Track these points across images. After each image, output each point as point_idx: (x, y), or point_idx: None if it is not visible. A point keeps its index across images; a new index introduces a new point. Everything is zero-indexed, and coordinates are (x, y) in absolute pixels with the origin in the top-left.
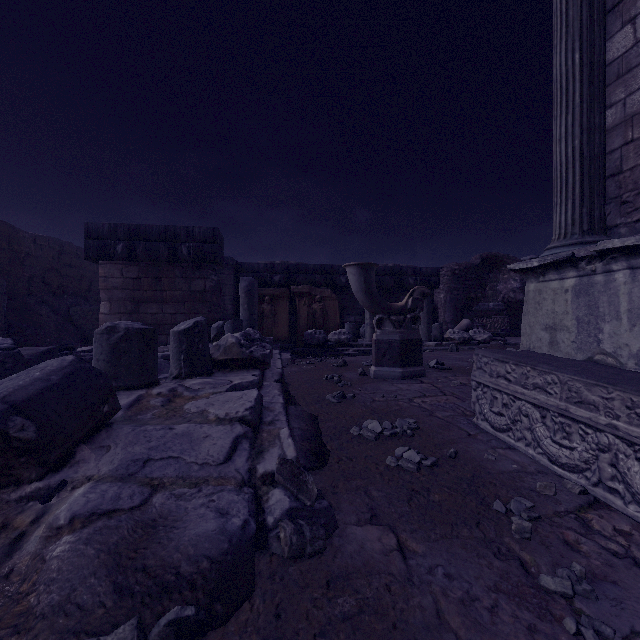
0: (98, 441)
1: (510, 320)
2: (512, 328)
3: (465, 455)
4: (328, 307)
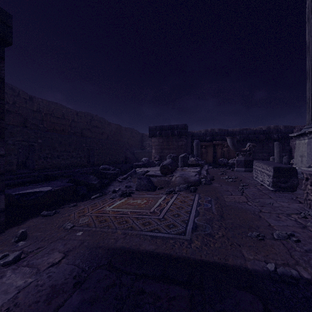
0: (175, 172)
1: None
2: None
3: (243, 181)
4: (230, 149)
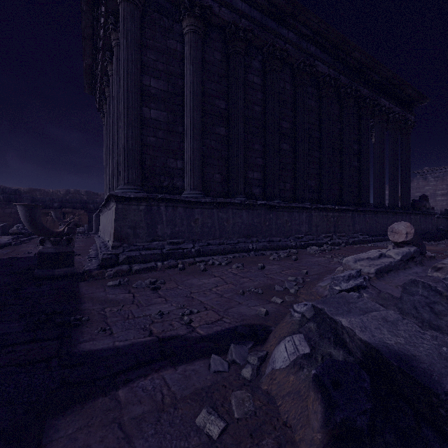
0: None
1: None
2: None
3: None
4: (82, 218)
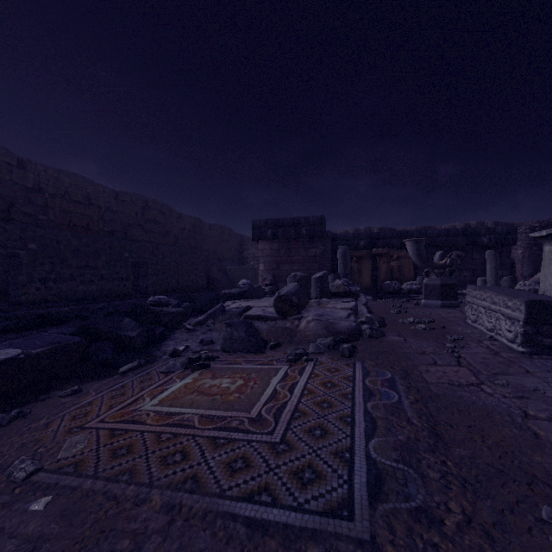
0: (305, 310)
1: None
2: None
3: (449, 328)
4: (403, 264)
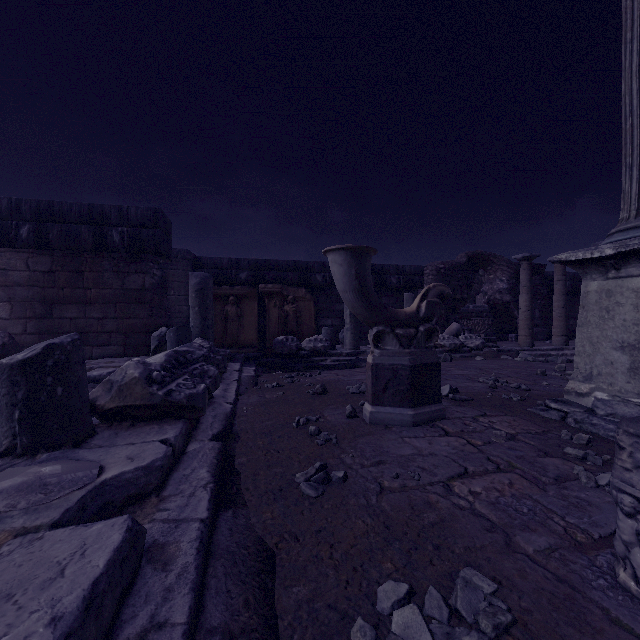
0: None
1: (495, 323)
2: (497, 331)
3: None
4: (302, 309)
